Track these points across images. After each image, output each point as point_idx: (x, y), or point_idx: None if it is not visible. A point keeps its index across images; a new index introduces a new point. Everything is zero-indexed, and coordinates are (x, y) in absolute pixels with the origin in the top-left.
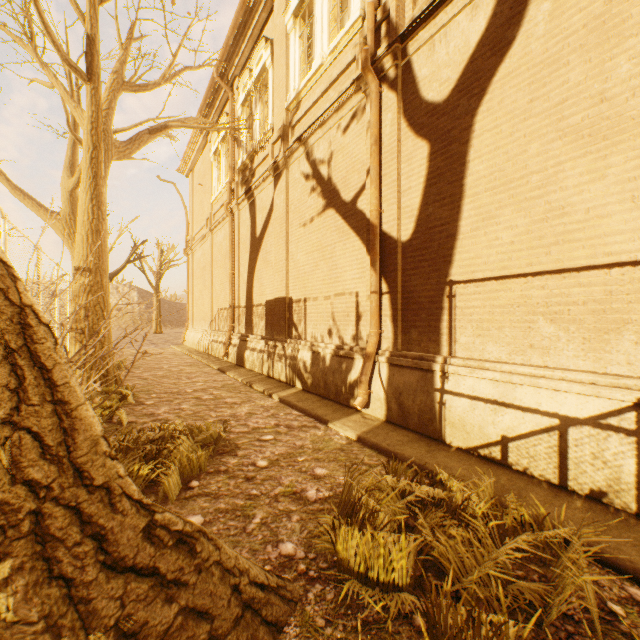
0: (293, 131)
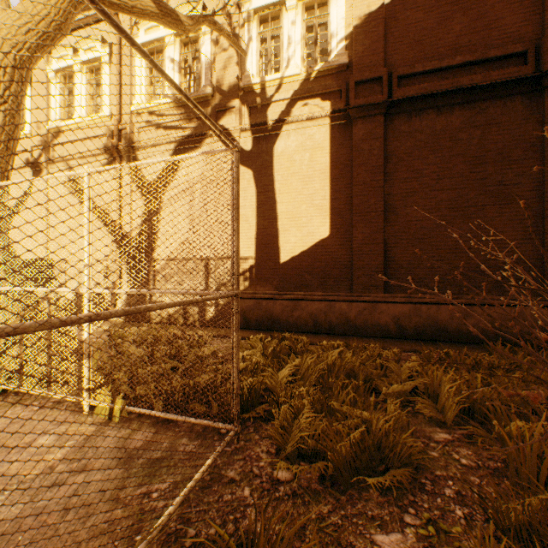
0: (54, 147)
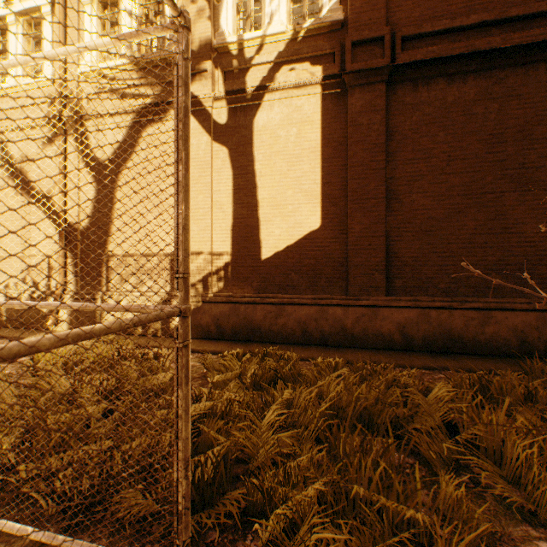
0: None
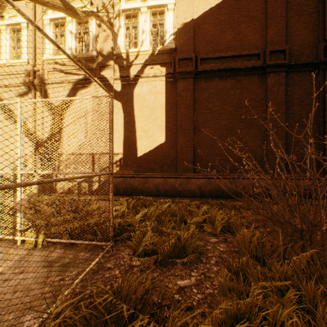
0: None
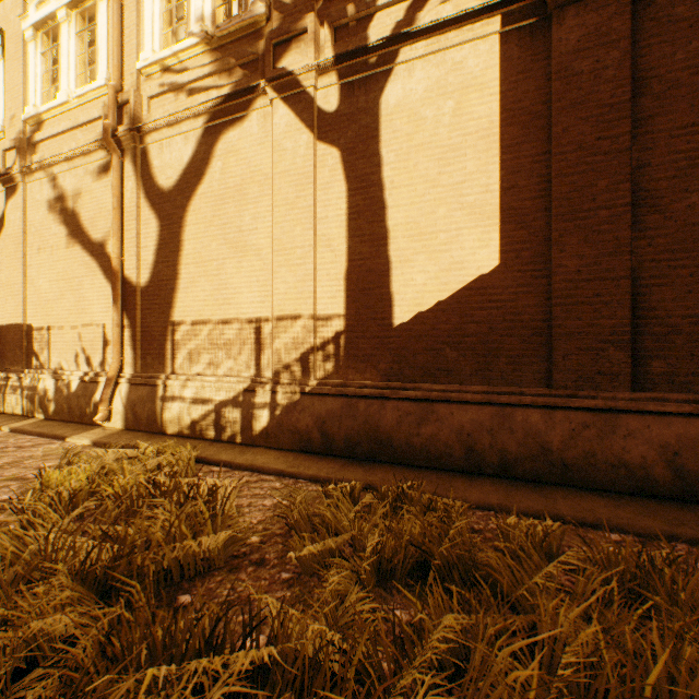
0: (34, 148)
